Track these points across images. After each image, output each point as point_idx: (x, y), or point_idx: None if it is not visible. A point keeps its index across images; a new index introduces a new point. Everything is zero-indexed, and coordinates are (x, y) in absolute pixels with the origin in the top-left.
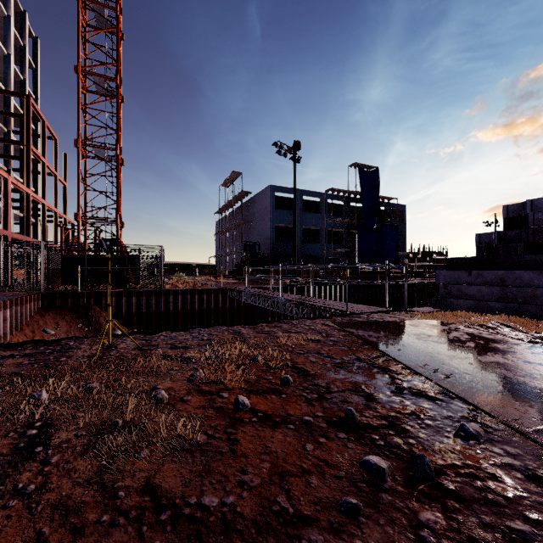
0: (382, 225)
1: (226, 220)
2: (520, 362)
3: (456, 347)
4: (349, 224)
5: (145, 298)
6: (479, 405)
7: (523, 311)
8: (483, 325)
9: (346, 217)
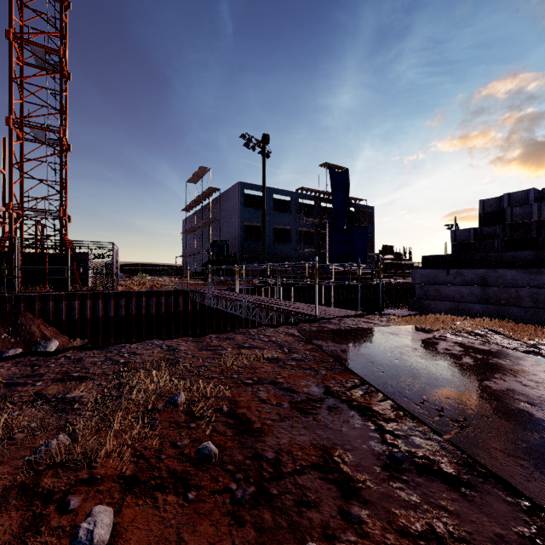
0: (352, 226)
1: (193, 218)
2: (542, 389)
3: (453, 366)
4: (320, 224)
5: (91, 302)
6: (539, 498)
7: (507, 314)
8: (471, 332)
9: (317, 217)
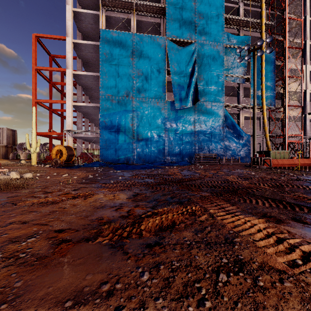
0: None
1: None
2: None
3: None
4: None
5: None
6: None
7: None
8: None
9: None
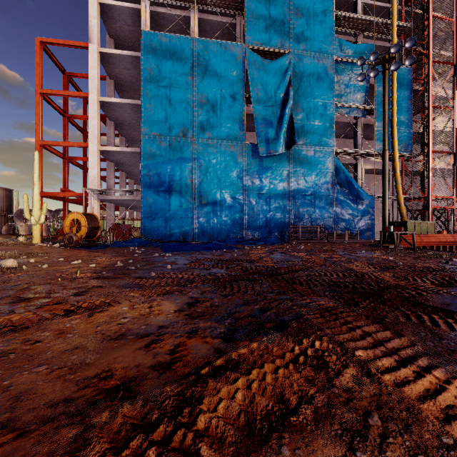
0: None
1: None
2: None
3: None
4: None
5: None
6: None
7: None
8: None
9: None
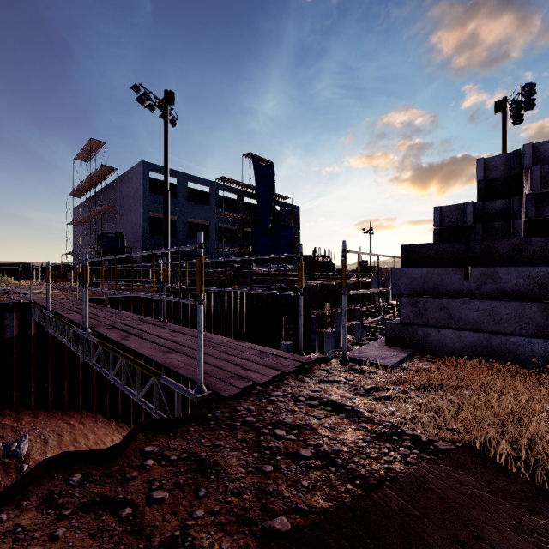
0: (277, 224)
1: (86, 206)
2: None
3: None
4: (244, 221)
5: None
6: None
7: None
8: None
9: (240, 213)
